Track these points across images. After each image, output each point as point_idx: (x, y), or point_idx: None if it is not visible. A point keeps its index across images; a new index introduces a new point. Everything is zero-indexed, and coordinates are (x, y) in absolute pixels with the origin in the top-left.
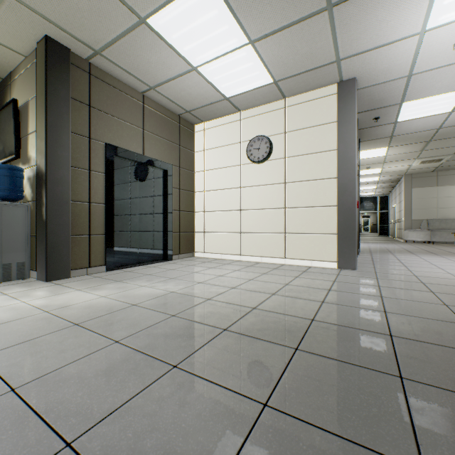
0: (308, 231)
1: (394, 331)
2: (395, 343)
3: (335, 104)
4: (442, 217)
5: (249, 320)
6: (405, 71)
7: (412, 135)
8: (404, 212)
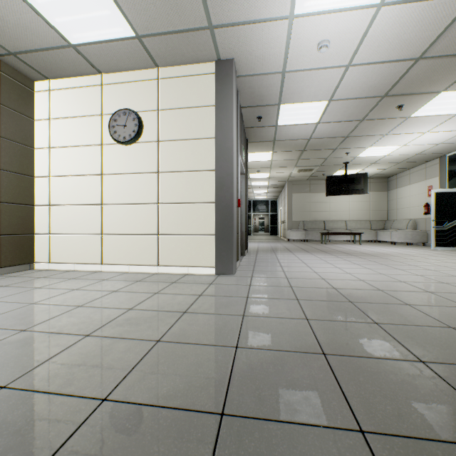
0: (185, 232)
1: (233, 398)
2: (220, 443)
3: (214, 85)
4: (313, 219)
5: None
6: (280, 65)
7: (291, 142)
8: (287, 214)
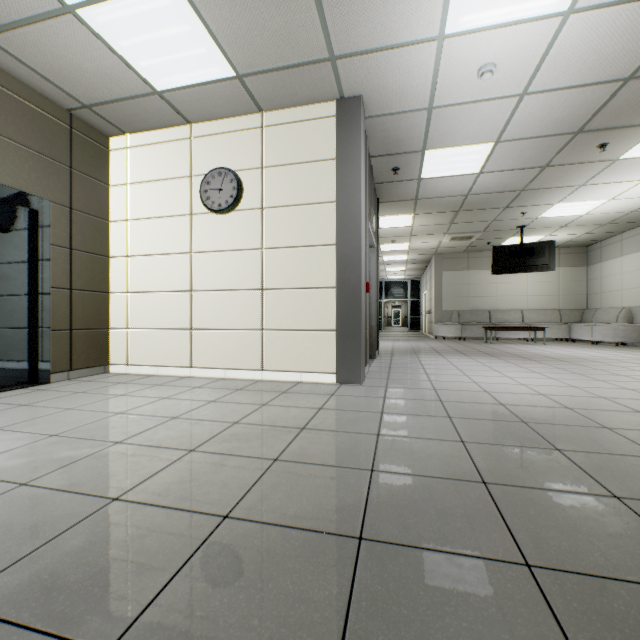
0: (297, 326)
1: (371, 524)
2: (361, 565)
3: (335, 131)
4: (473, 308)
5: (65, 546)
6: (425, 100)
7: (440, 200)
8: (434, 301)
